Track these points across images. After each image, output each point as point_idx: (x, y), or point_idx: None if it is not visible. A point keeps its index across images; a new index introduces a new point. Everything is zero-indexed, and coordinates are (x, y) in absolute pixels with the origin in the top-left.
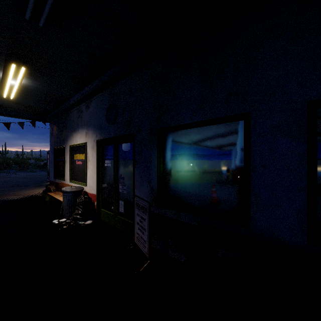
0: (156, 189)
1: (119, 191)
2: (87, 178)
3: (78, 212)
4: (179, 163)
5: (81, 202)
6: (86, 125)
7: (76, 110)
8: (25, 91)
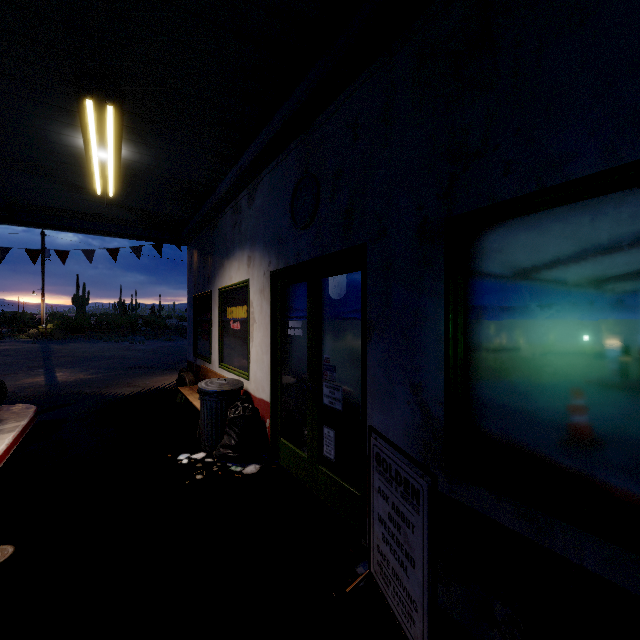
0: (441, 416)
1: (323, 403)
2: (251, 361)
3: (229, 442)
4: (542, 334)
5: (235, 420)
6: (249, 240)
7: (230, 209)
8: (133, 176)
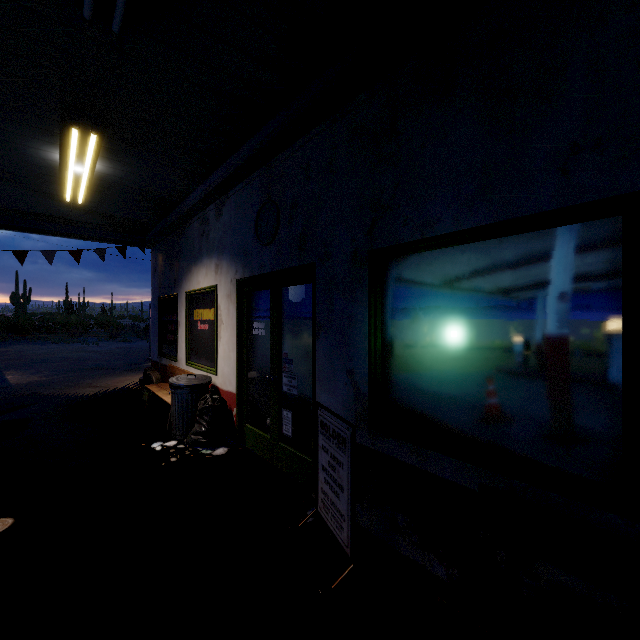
0: (367, 392)
1: (283, 390)
2: (218, 358)
3: (200, 429)
4: (425, 332)
5: (205, 409)
6: (216, 250)
7: (198, 220)
8: (104, 186)
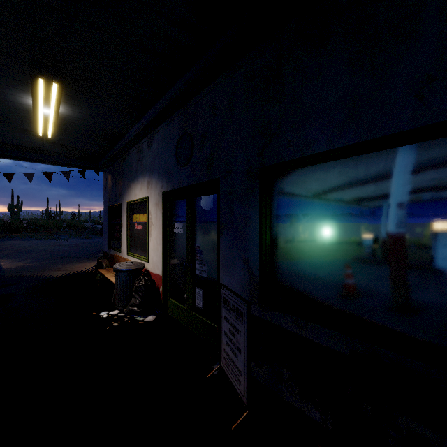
0: (259, 275)
1: (196, 273)
2: (149, 250)
3: (135, 302)
4: (304, 229)
5: (139, 287)
6: (148, 171)
7: (135, 149)
8: (66, 124)
